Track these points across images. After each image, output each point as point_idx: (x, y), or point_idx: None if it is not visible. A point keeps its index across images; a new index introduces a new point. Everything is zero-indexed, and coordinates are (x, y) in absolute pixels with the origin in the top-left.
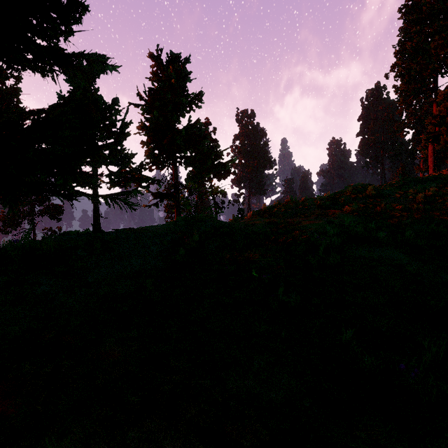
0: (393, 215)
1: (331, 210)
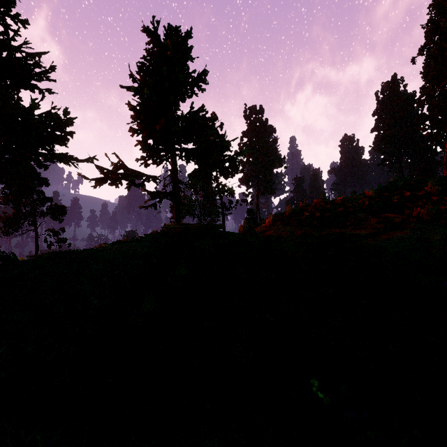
0: None
1: (388, 214)
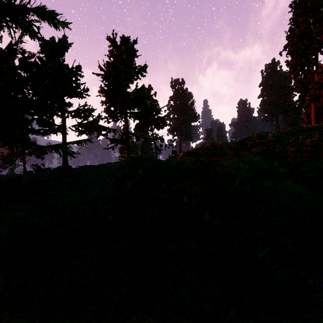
0: (288, 155)
1: (242, 151)
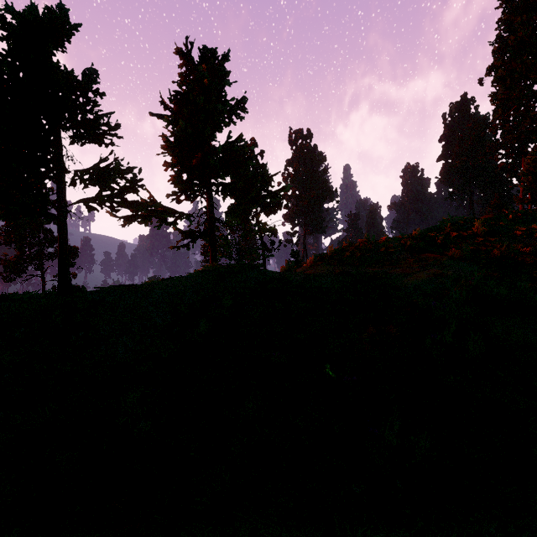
0: (522, 261)
1: (427, 254)
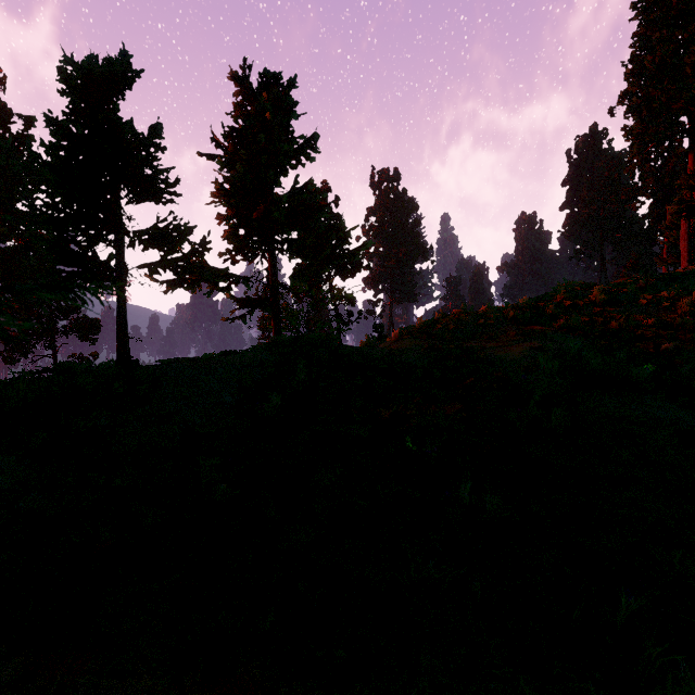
0: (642, 335)
1: (533, 326)
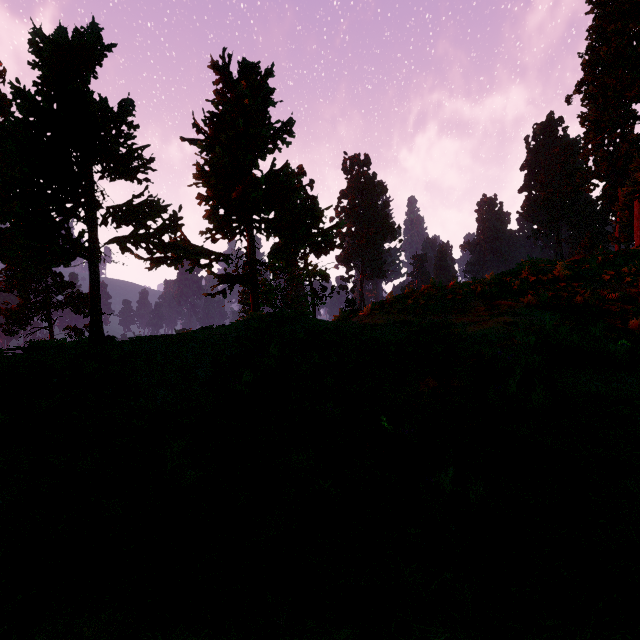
0: (607, 309)
1: (501, 301)
